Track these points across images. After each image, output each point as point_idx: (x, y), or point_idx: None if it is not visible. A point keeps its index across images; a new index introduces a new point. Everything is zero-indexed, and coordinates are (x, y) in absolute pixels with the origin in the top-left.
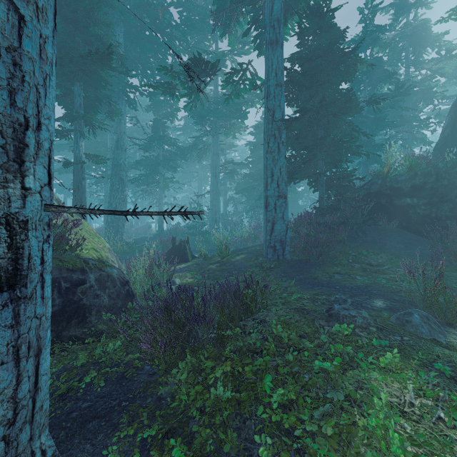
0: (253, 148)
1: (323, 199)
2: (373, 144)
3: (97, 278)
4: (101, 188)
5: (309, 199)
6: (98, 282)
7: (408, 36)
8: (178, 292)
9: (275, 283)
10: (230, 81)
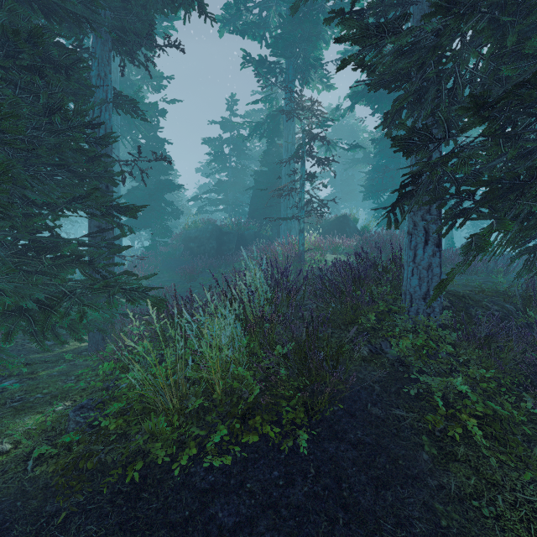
0: None
1: (154, 242)
2: (233, 202)
3: None
4: None
5: None
6: None
7: None
8: None
9: None
10: None
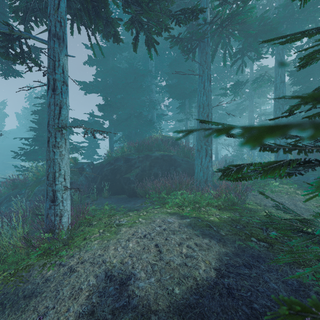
0: None
1: None
2: None
3: None
4: None
5: None
6: None
7: None
8: None
9: None
10: (255, 82)
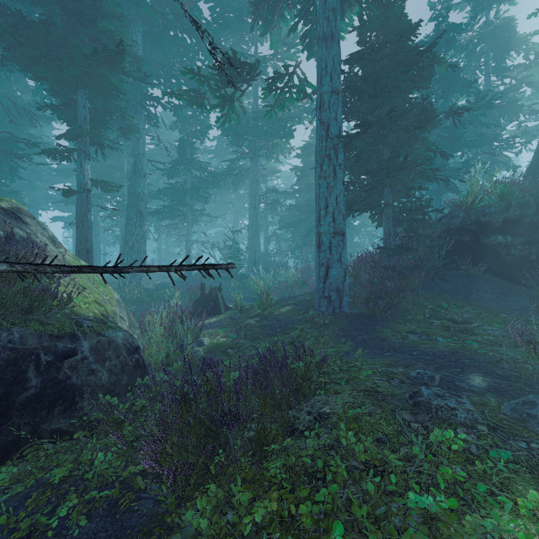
0: (301, 173)
1: (389, 236)
2: (448, 168)
3: (93, 347)
4: (118, 222)
5: (367, 235)
6: (95, 352)
7: (489, 37)
8: (203, 368)
9: (332, 346)
10: (273, 89)
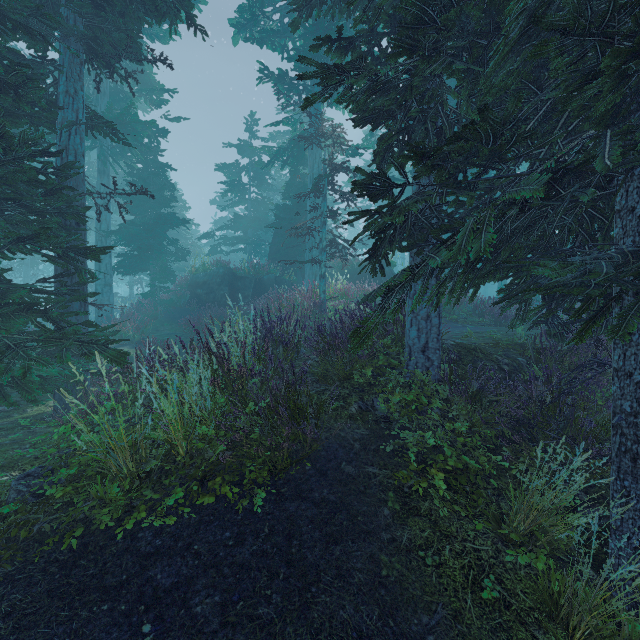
0: None
1: (153, 288)
2: (253, 240)
3: None
4: None
5: None
6: None
7: None
8: None
9: None
10: None
